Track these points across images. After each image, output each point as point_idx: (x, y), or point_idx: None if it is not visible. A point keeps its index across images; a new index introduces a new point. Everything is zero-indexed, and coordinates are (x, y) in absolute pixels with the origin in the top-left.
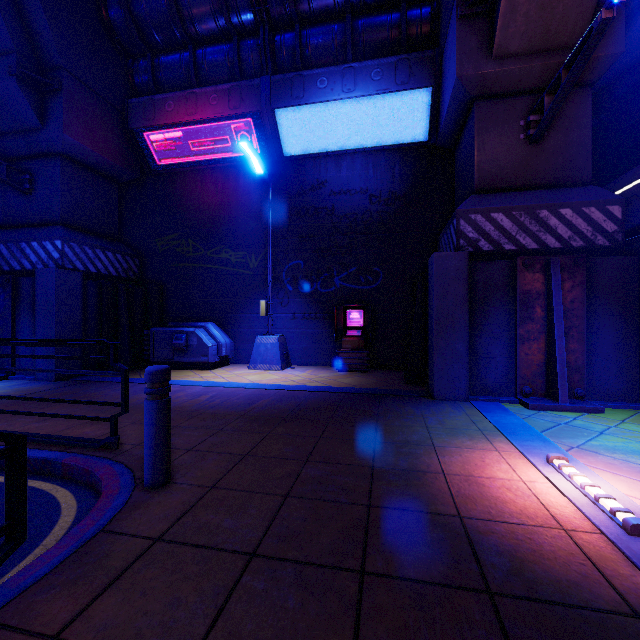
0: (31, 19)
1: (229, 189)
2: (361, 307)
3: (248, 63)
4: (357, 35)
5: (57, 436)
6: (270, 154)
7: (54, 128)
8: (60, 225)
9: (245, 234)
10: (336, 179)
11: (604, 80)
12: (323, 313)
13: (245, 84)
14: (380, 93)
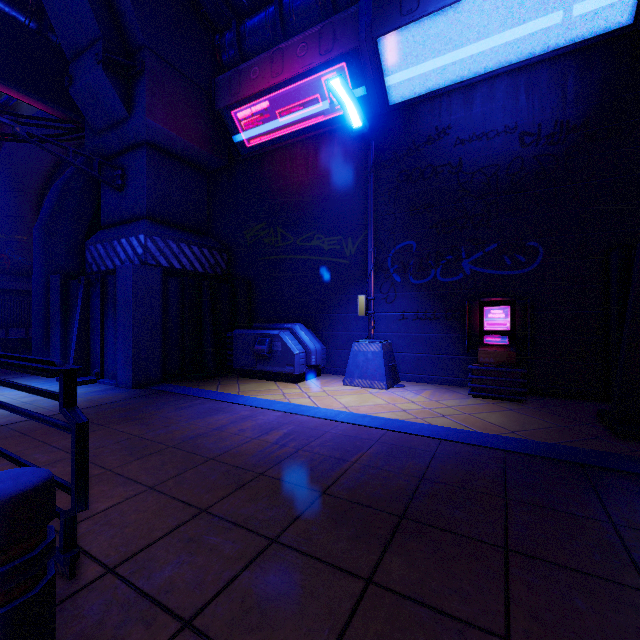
0: None
1: (321, 162)
2: (507, 302)
3: None
4: None
5: None
6: (371, 106)
7: (138, 114)
8: (145, 219)
9: (340, 214)
10: (465, 121)
11: None
12: (445, 311)
13: (339, 18)
14: None
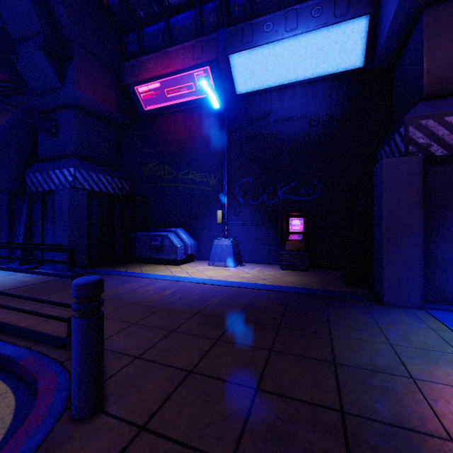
0: (53, 7)
1: (194, 125)
2: (301, 215)
3: (208, 22)
4: None
5: (29, 331)
6: (225, 94)
7: (69, 86)
8: (74, 157)
9: (206, 159)
10: (279, 109)
11: None
12: (268, 220)
13: (205, 38)
14: (320, 27)
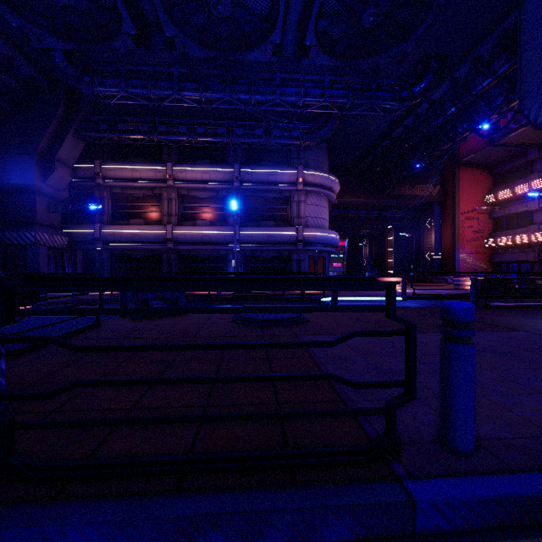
0: None
1: None
2: None
3: None
4: None
5: None
6: None
7: None
8: None
9: None
10: None
11: None
12: None
13: None
14: None
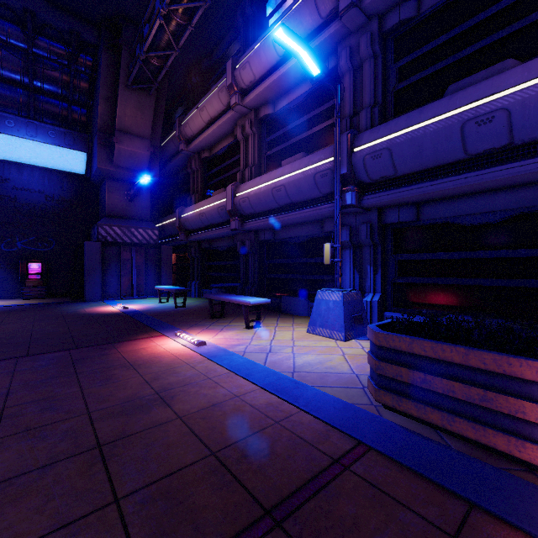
0: None
1: None
2: (40, 261)
3: None
4: (38, 105)
5: None
6: None
7: None
8: None
9: None
10: (18, 180)
11: (164, 175)
12: (7, 264)
13: None
14: (55, 145)
